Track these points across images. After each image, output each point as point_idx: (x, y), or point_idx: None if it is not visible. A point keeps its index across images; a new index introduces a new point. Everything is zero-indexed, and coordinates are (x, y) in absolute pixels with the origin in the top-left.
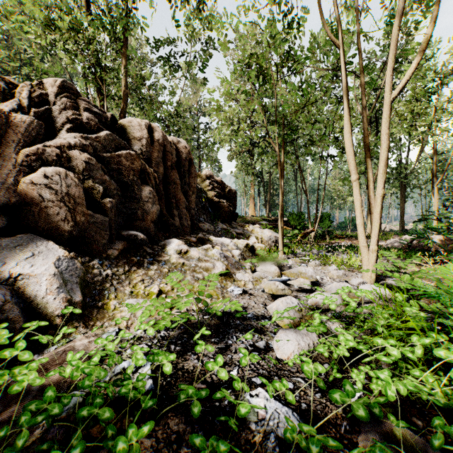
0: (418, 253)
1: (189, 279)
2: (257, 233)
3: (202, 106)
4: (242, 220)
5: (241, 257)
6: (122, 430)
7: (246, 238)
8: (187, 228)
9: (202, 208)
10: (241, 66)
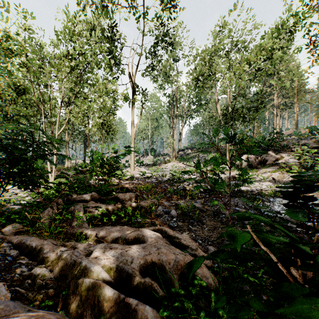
0: None
1: None
2: None
3: None
4: None
5: None
6: (4, 204)
7: None
8: None
9: None
10: None
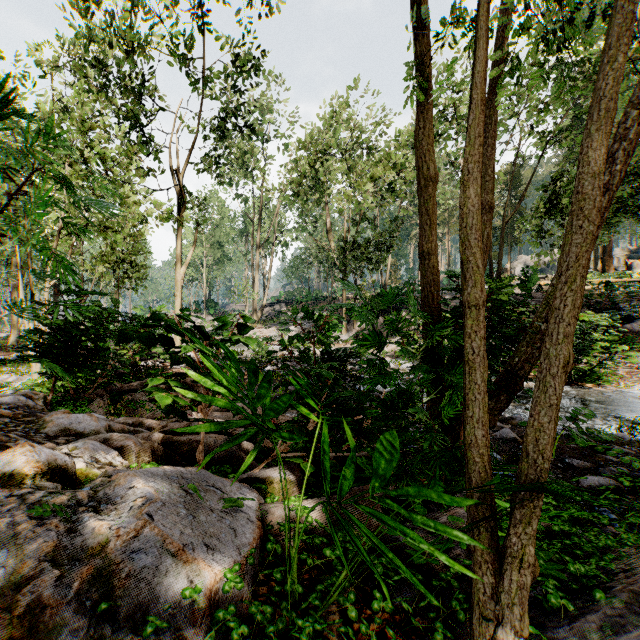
0: None
1: None
2: None
3: None
4: None
5: None
6: None
7: None
8: None
9: None
10: None
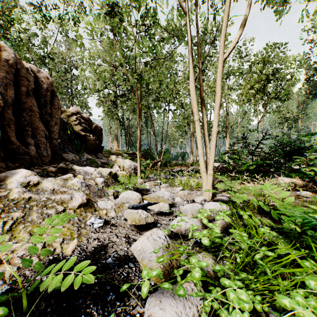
0: (226, 174)
1: (34, 219)
2: (120, 162)
3: (75, 61)
4: (108, 153)
5: (104, 184)
6: None
7: (110, 166)
8: (46, 158)
9: (68, 140)
10: (105, 13)
